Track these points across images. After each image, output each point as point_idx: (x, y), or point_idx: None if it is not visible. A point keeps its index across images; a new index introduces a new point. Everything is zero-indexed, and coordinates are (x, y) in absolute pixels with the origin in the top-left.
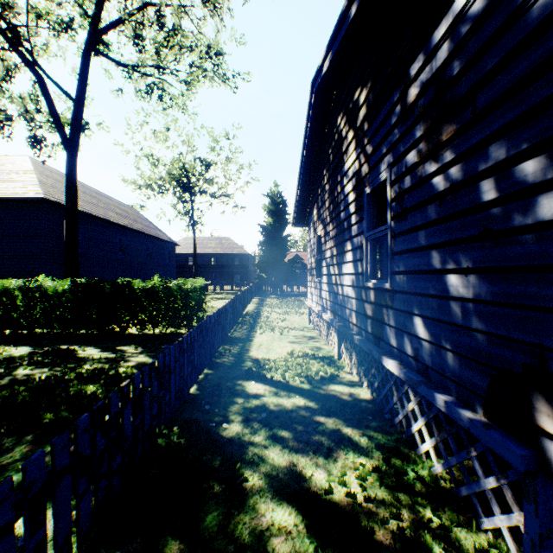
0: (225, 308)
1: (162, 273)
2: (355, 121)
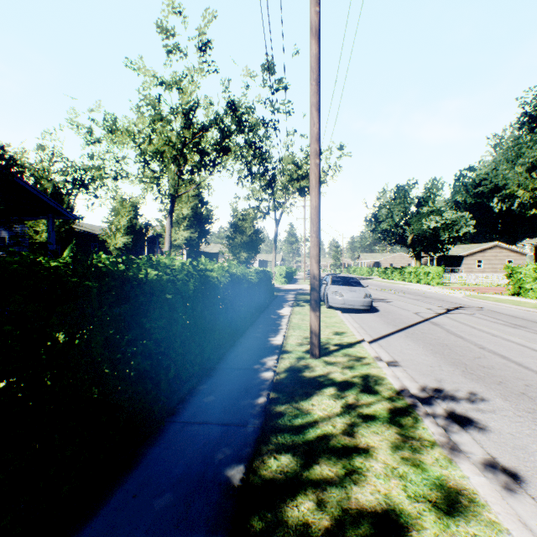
0: None
1: None
2: None
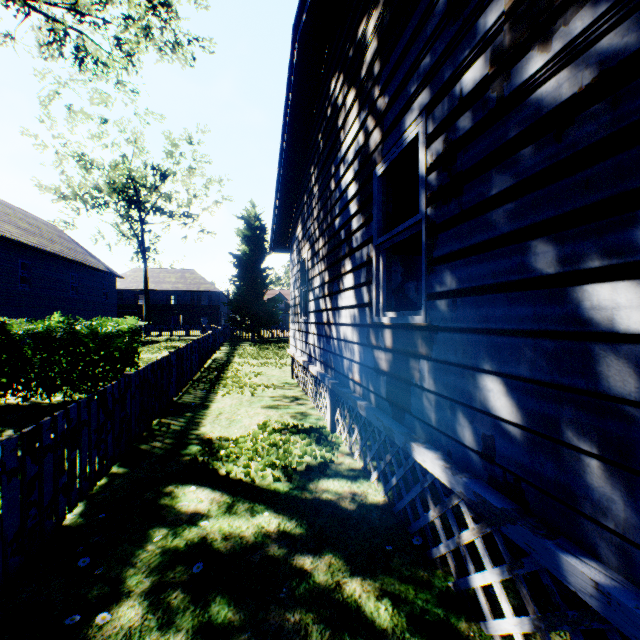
0: (168, 360)
1: (95, 314)
2: (359, 71)
